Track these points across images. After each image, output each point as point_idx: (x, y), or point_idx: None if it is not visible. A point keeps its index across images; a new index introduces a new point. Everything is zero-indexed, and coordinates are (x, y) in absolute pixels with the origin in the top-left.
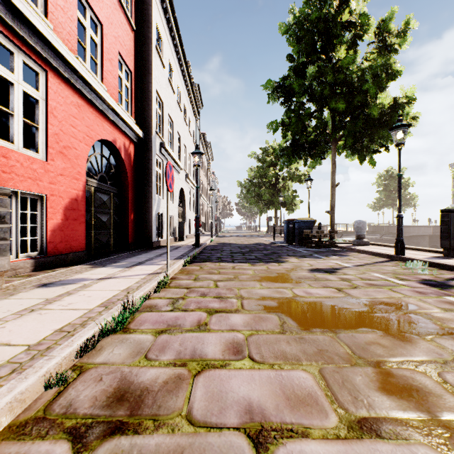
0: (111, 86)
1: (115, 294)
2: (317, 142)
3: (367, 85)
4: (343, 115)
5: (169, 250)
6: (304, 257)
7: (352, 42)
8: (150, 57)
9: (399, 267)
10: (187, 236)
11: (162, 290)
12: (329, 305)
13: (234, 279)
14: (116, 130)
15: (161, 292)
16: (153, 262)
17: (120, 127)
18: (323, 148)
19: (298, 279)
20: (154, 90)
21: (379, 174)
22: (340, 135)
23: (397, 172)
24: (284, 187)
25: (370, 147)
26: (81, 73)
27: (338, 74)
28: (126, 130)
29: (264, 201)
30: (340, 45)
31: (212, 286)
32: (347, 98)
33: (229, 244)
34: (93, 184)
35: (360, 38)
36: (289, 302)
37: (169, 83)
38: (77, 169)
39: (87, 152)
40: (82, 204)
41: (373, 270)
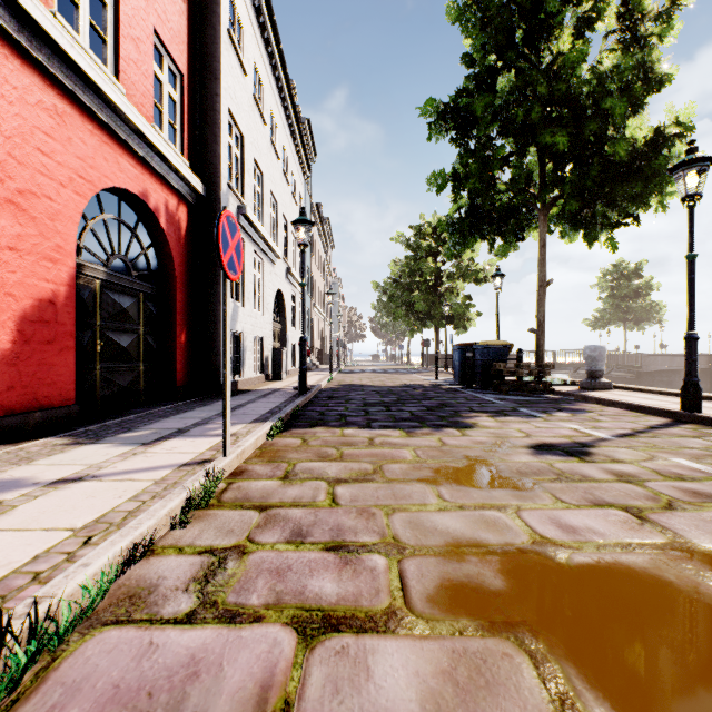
0: (138, 90)
1: (43, 550)
2: (513, 210)
3: (610, 101)
4: (562, 159)
5: (229, 408)
6: (504, 414)
7: (578, 31)
8: (217, 49)
9: (710, 439)
10: (289, 372)
11: (198, 516)
12: (656, 586)
13: (374, 477)
14: (149, 174)
15: (191, 525)
16: (206, 430)
17: (156, 169)
18: (522, 221)
19: (518, 475)
20: (226, 110)
21: (602, 270)
22: (552, 197)
23: (632, 266)
24: (451, 291)
25: (609, 217)
26: (57, 41)
27: (557, 81)
28: (170, 176)
29: (417, 313)
30: (560, 32)
31: (323, 502)
32: (571, 125)
33: (360, 386)
34: (97, 275)
35: (589, 26)
36: (533, 571)
37: (256, 105)
38: (54, 241)
39: (80, 208)
40: (67, 312)
41: (665, 449)
